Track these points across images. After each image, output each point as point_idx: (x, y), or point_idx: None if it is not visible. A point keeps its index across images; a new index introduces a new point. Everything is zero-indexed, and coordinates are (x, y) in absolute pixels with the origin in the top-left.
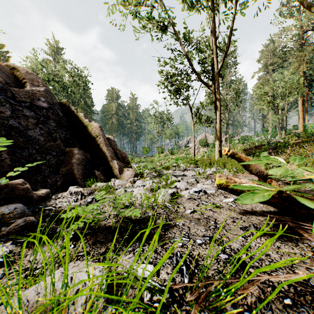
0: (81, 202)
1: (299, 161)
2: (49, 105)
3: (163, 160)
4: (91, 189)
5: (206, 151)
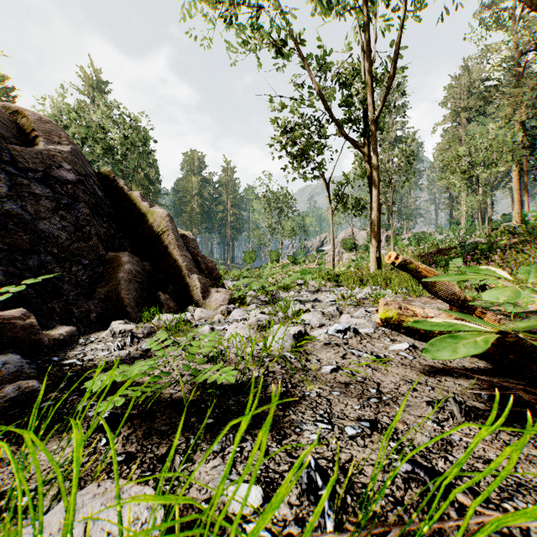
0: (131, 350)
1: (536, 276)
2: (78, 176)
3: (279, 273)
4: (152, 326)
5: (354, 259)
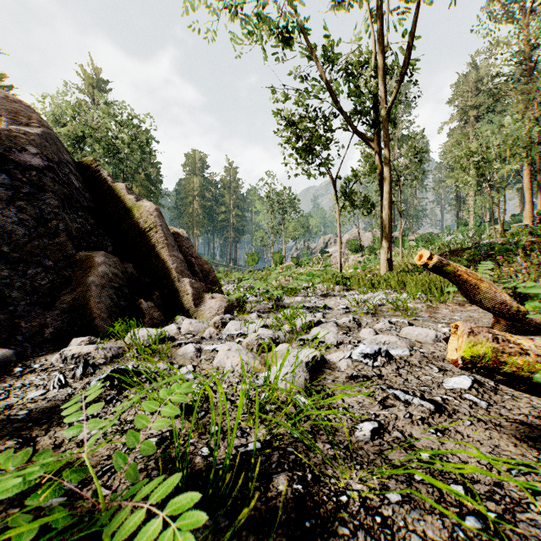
0: (77, 387)
1: None
2: (47, 162)
3: (282, 276)
4: (120, 346)
5: (360, 261)
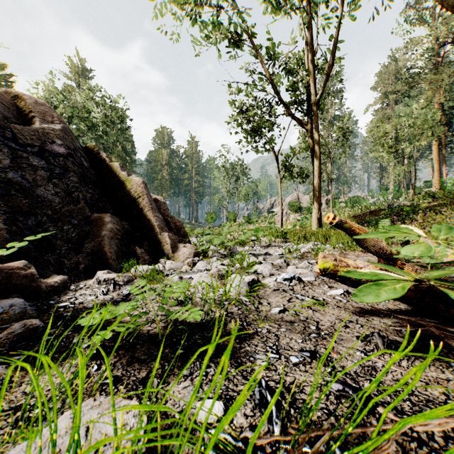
0: (114, 295)
1: (447, 234)
2: (68, 150)
3: (236, 231)
4: (130, 275)
5: (299, 219)
